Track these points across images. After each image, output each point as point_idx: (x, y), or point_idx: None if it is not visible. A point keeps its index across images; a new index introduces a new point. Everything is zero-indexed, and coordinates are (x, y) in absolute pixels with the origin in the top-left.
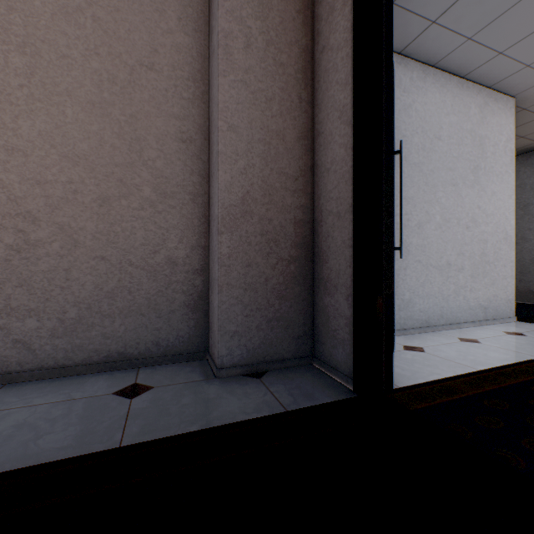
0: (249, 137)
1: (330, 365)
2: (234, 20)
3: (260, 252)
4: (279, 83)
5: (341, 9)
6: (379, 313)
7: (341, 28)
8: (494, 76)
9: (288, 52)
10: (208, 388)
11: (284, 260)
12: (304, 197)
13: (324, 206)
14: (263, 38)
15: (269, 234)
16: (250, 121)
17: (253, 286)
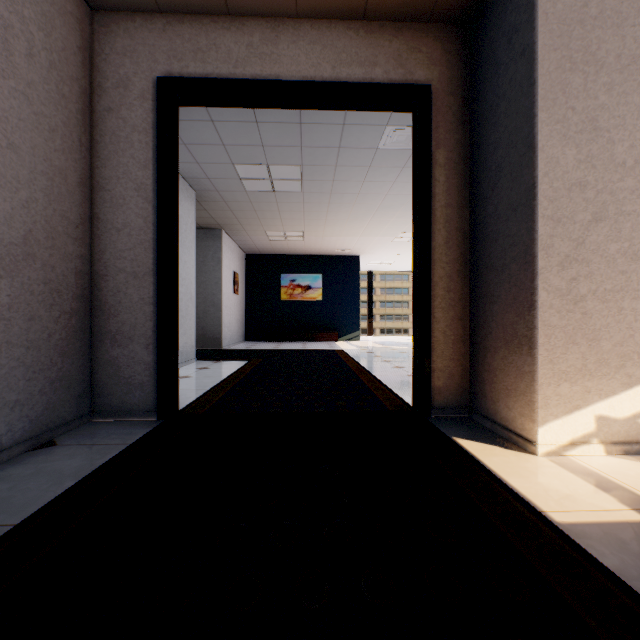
0: (32, 164)
1: (123, 411)
2: (15, 13)
3: (44, 303)
4: (63, 115)
5: (140, 98)
6: (176, 355)
7: (140, 114)
8: (190, 173)
9: (70, 85)
10: (7, 472)
11: (67, 313)
12: (84, 247)
13: (113, 262)
14: (47, 56)
15: (53, 284)
16: (34, 146)
17: (36, 344)
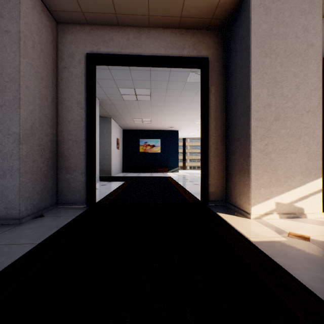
0: (34, 94)
1: (71, 202)
2: (28, 29)
3: (39, 154)
4: (46, 71)
5: (79, 62)
6: (95, 177)
7: (79, 70)
8: (97, 92)
9: (49, 58)
10: (27, 226)
11: (47, 159)
12: (54, 129)
13: (67, 136)
14: (40, 46)
15: (42, 146)
16: (35, 86)
17: (36, 172)
